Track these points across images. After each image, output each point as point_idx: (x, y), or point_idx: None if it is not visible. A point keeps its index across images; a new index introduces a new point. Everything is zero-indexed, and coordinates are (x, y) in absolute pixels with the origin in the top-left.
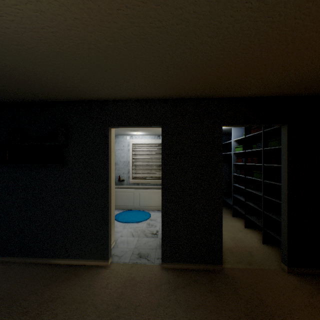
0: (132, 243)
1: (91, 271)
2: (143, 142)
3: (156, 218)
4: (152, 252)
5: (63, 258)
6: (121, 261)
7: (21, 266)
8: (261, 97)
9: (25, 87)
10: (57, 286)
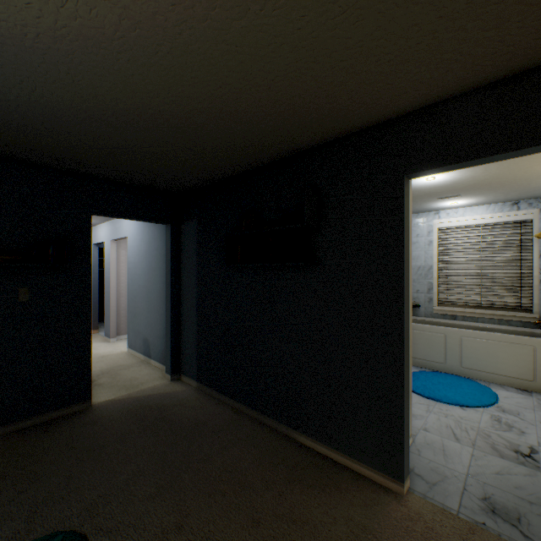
0: (458, 459)
1: (365, 490)
2: (467, 223)
3: (518, 409)
4: (531, 512)
5: (311, 437)
6: (434, 497)
7: (254, 424)
8: None
9: (257, 133)
10: (303, 492)
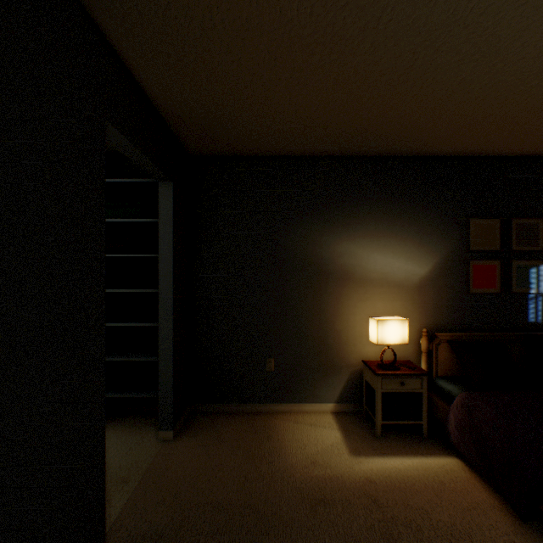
0: None
1: None
2: None
3: None
4: None
5: None
6: None
7: None
8: (155, 106)
9: None
10: None
